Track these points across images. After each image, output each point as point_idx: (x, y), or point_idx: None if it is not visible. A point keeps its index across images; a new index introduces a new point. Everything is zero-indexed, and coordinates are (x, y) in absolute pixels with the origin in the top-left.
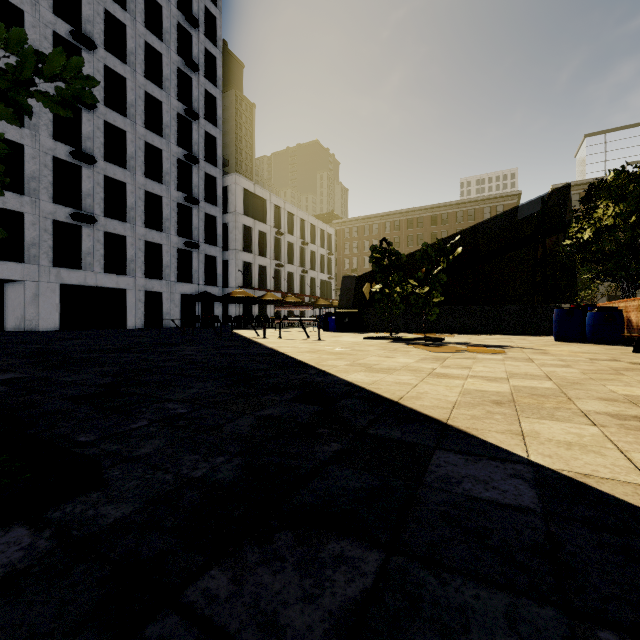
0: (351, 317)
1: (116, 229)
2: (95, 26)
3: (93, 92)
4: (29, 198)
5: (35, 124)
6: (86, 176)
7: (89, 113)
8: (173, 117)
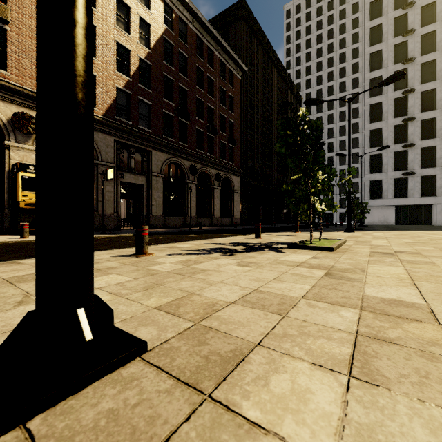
0: None
1: None
2: None
3: None
4: (438, 167)
5: (441, 134)
6: None
7: None
8: None
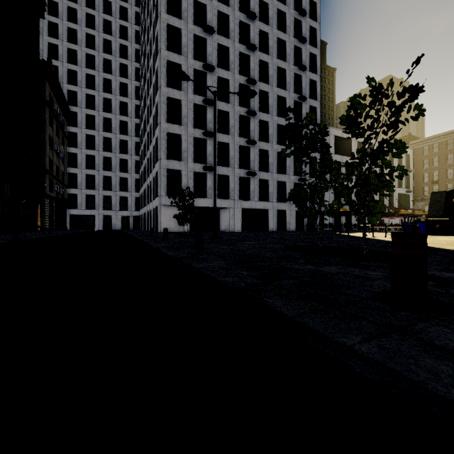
0: (442, 224)
1: (264, 177)
2: (255, 71)
3: (254, 106)
4: (231, 168)
5: (233, 132)
6: (251, 151)
7: (252, 118)
8: (291, 104)
